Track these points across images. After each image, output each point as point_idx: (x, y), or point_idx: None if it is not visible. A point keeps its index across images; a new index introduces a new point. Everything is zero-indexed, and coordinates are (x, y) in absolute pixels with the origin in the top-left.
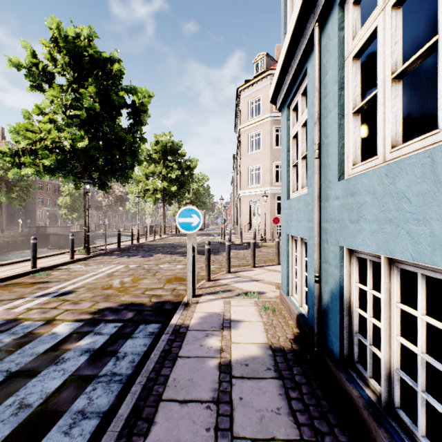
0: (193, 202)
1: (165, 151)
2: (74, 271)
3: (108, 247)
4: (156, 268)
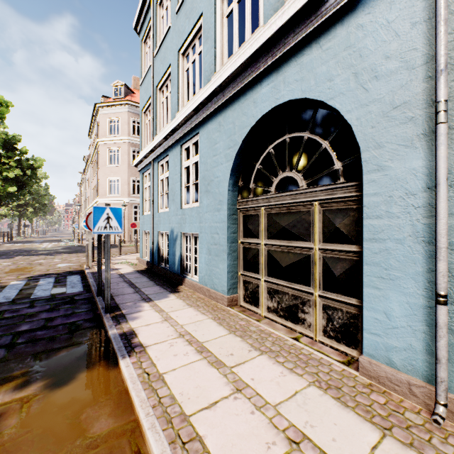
0: (28, 203)
1: None
2: None
3: None
4: (36, 262)
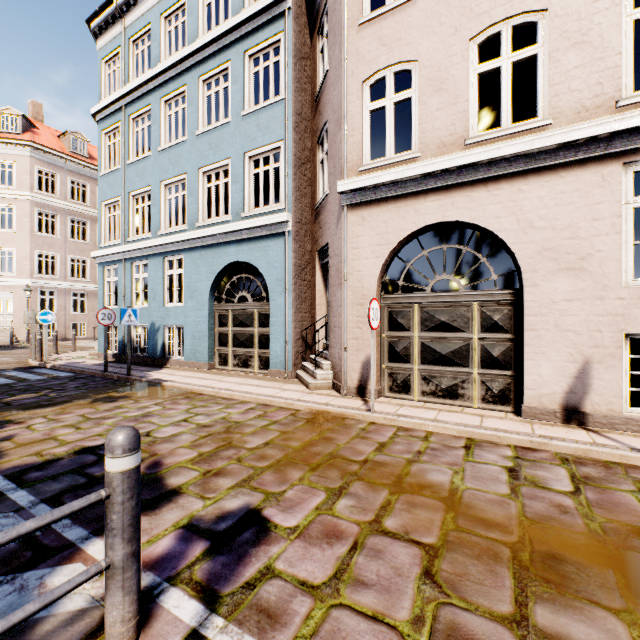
0: None
1: None
2: None
3: None
4: None
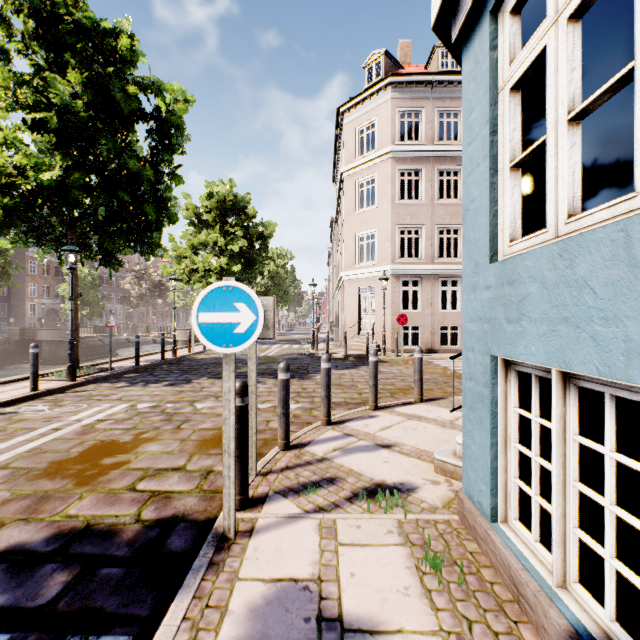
0: (269, 290)
1: (223, 209)
2: (19, 420)
3: (119, 365)
4: (187, 412)
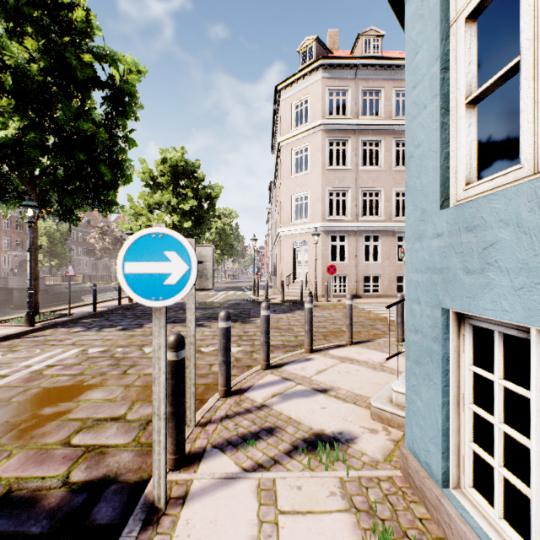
0: (216, 244)
1: (176, 173)
2: None
3: (78, 311)
4: (134, 356)
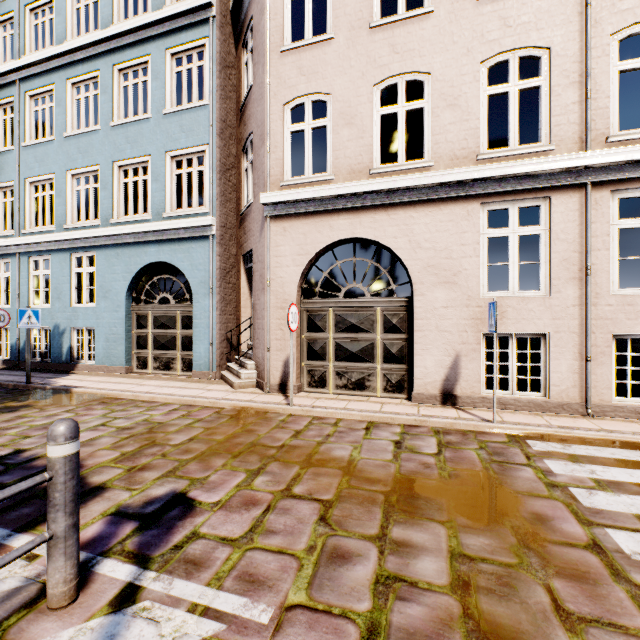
0: None
1: None
2: None
3: None
4: None
